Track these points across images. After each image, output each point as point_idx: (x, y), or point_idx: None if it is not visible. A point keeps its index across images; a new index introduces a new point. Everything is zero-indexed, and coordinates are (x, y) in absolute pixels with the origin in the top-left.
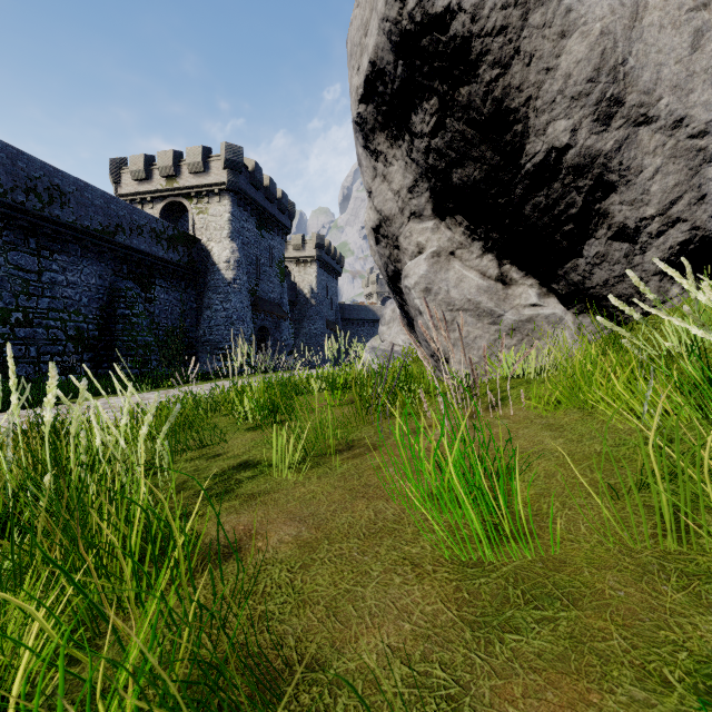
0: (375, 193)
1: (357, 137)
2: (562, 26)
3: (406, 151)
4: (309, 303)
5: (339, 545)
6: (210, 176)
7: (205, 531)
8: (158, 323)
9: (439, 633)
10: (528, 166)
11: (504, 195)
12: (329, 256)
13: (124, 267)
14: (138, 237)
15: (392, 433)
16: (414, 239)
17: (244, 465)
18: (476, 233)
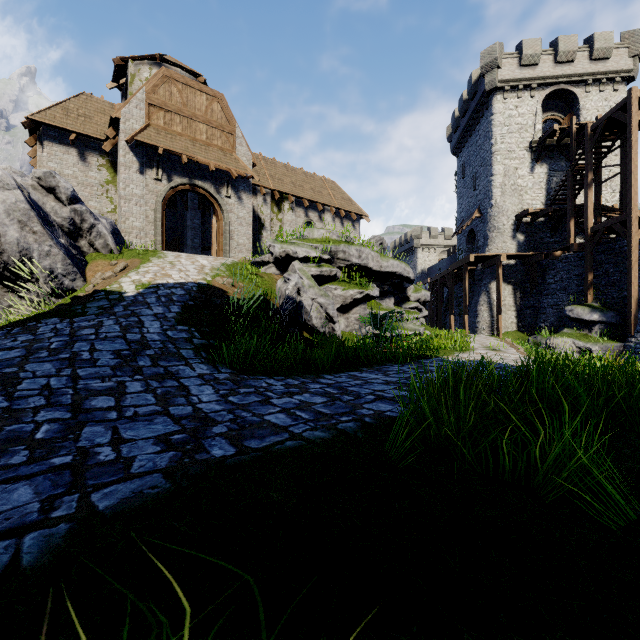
0: None
1: None
2: (6, 233)
3: None
4: None
5: None
6: None
7: None
8: None
9: None
10: (3, 261)
11: None
12: None
13: None
14: None
15: None
16: None
17: None
18: None
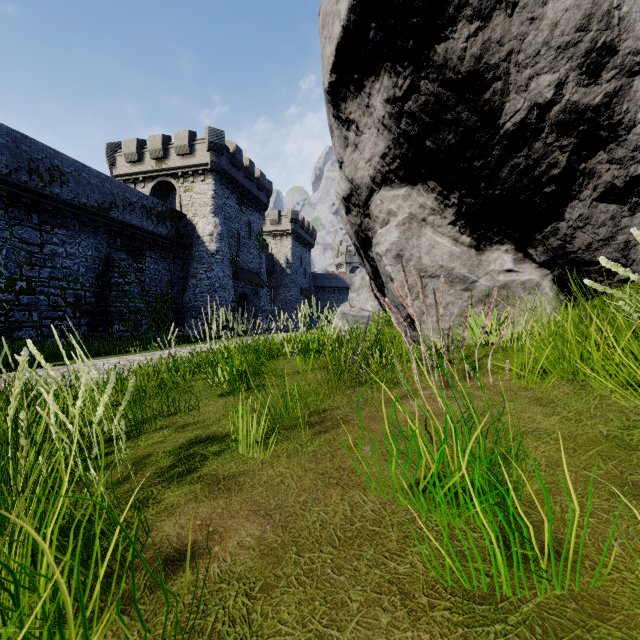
0: (346, 162)
1: (329, 107)
2: None
3: (378, 118)
4: (285, 272)
5: (310, 555)
6: (195, 157)
7: (157, 525)
8: (148, 290)
9: None
10: (508, 125)
11: (480, 157)
12: (303, 230)
13: (117, 240)
14: (130, 213)
15: (365, 403)
16: (385, 207)
17: (211, 437)
18: (449, 198)
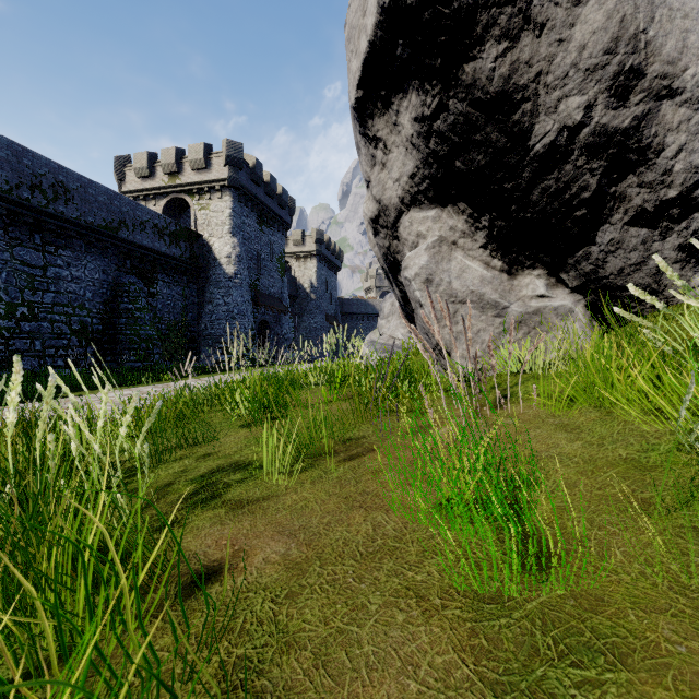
0: (374, 182)
1: (355, 124)
2: None
3: (406, 137)
4: (309, 297)
5: (332, 568)
6: (212, 172)
7: (184, 545)
8: (161, 317)
9: (454, 698)
10: (538, 147)
11: (511, 179)
12: (329, 251)
13: (127, 262)
14: (141, 233)
15: (391, 432)
16: (414, 229)
17: (234, 466)
18: (480, 221)
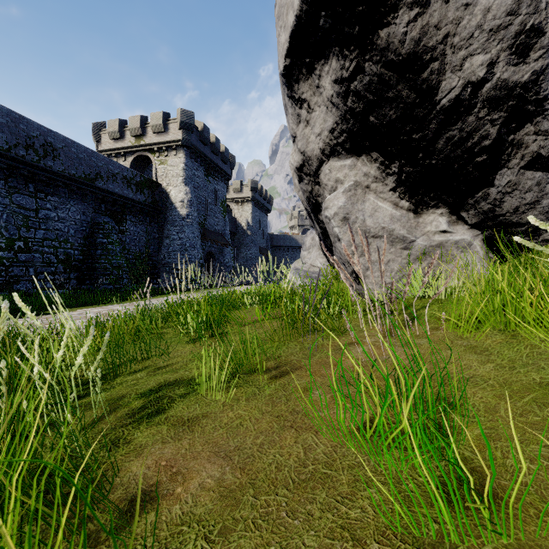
0: (299, 136)
1: (284, 88)
2: None
3: (327, 97)
4: (246, 233)
5: (266, 498)
6: (169, 135)
7: (126, 465)
8: (129, 249)
9: None
10: (444, 101)
11: (418, 131)
12: (261, 197)
13: (102, 206)
14: (113, 183)
15: (316, 349)
16: (333, 176)
17: (179, 380)
18: (390, 167)
